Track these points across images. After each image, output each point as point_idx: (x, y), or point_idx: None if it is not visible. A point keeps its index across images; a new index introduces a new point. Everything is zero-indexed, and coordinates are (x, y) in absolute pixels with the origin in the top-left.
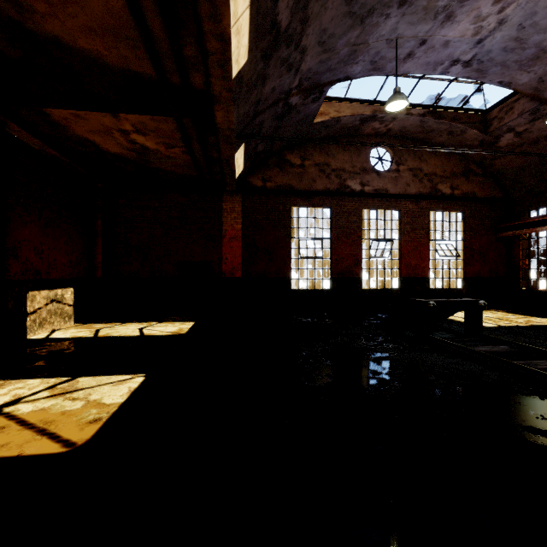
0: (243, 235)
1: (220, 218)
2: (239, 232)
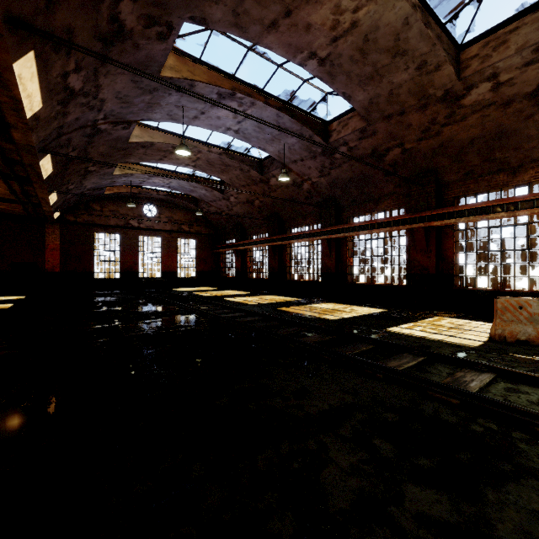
0: (61, 248)
1: (44, 237)
2: (58, 245)
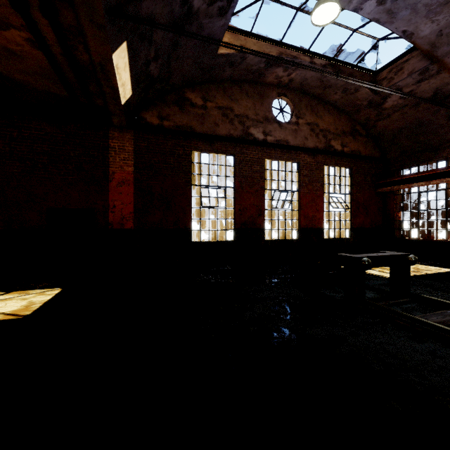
0: (135, 179)
1: (106, 157)
2: (131, 175)
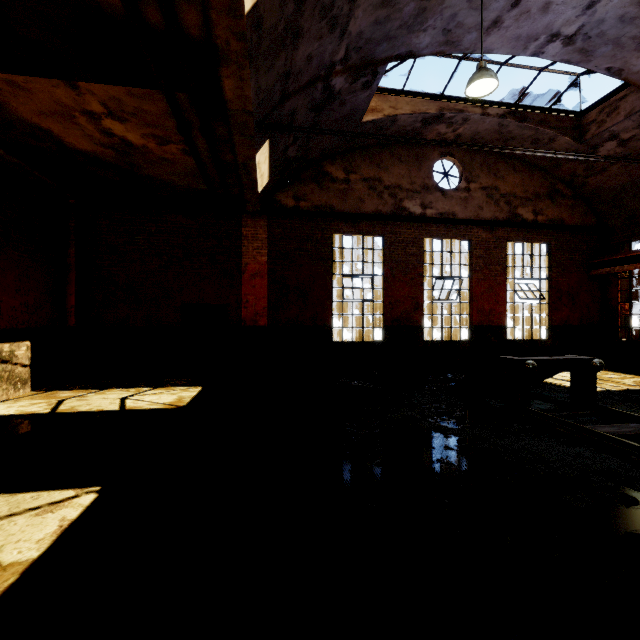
0: (269, 270)
1: (239, 247)
2: (264, 266)
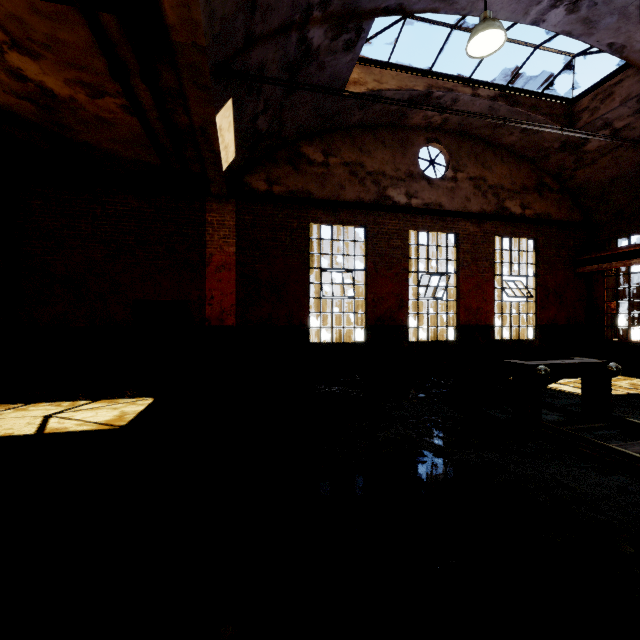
0: (237, 262)
1: (203, 236)
2: (232, 257)
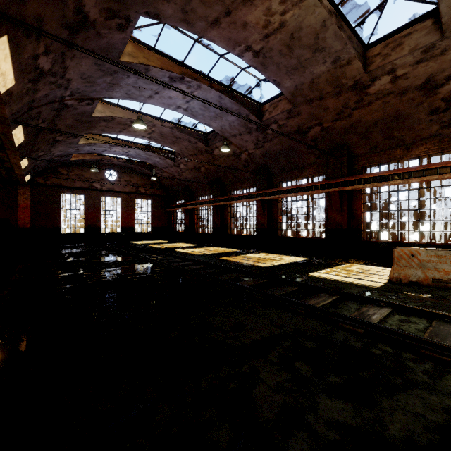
0: (31, 206)
1: (16, 197)
2: (29, 204)
